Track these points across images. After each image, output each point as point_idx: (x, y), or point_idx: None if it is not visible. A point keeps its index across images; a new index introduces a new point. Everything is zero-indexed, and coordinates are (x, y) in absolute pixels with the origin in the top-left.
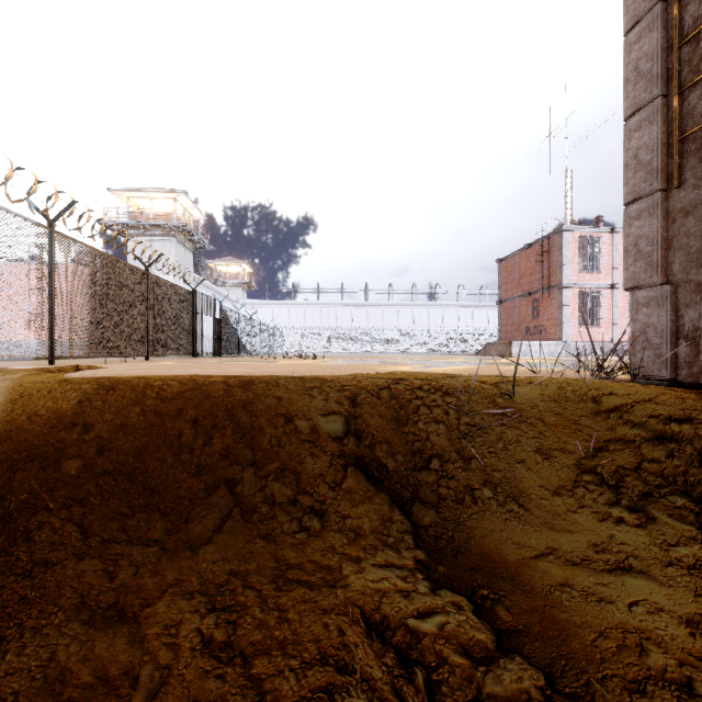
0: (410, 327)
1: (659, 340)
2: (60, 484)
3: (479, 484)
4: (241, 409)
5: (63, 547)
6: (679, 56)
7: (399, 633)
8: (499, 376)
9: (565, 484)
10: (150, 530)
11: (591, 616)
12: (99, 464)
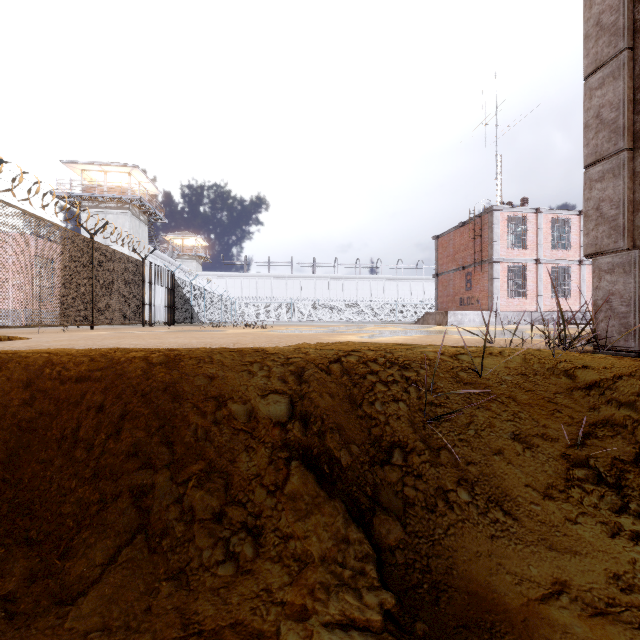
0: (354, 298)
1: (626, 309)
2: None
3: (453, 483)
4: (162, 392)
5: None
6: None
7: None
8: (455, 347)
9: (555, 482)
10: (2, 580)
11: None
12: None
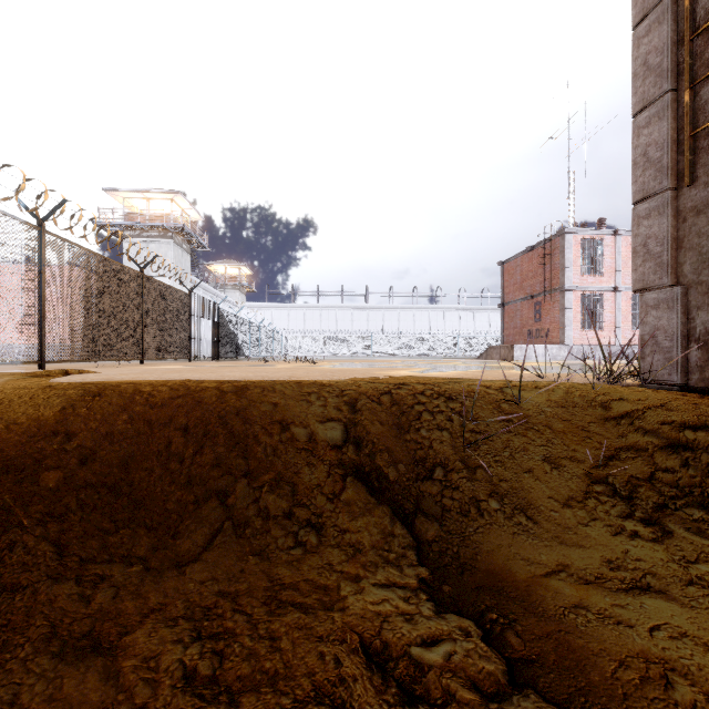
0: (411, 330)
1: (669, 343)
2: (37, 498)
3: (485, 495)
4: (235, 416)
5: (35, 569)
6: (691, 49)
7: (402, 664)
8: (504, 381)
9: (575, 495)
10: (134, 547)
11: (610, 643)
12: (80, 476)
